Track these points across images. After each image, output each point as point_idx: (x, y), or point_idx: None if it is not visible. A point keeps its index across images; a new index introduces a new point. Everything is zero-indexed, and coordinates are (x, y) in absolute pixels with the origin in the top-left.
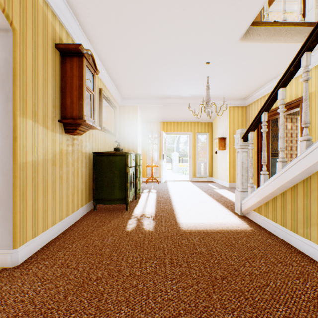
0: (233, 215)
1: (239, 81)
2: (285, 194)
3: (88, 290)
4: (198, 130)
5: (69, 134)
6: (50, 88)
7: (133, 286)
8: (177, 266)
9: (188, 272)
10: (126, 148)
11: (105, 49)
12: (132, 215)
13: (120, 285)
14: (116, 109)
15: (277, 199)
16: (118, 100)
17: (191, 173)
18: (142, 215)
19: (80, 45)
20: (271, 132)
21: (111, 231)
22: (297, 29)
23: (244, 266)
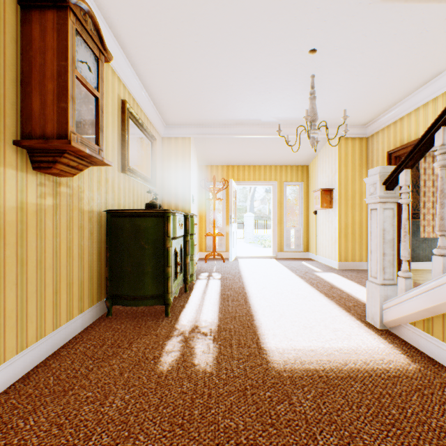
0: (367, 329)
1: (362, 90)
2: None
3: None
4: (287, 179)
5: (45, 173)
6: None
7: None
8: None
9: None
10: (173, 206)
11: (127, 21)
12: (175, 328)
13: None
14: (155, 141)
15: None
16: (158, 127)
17: (276, 245)
18: (193, 330)
19: None
20: None
21: (125, 373)
22: None
23: None
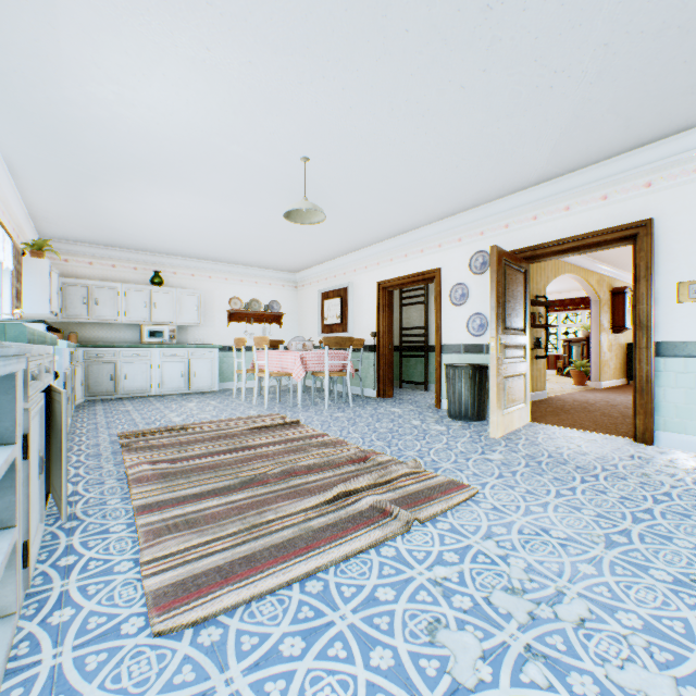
0: None
1: None
2: None
3: None
4: None
5: (613, 334)
6: (607, 314)
7: None
8: None
9: None
10: None
11: None
12: None
13: None
14: None
15: None
16: None
17: None
18: None
19: (623, 290)
20: None
21: None
22: None
23: None
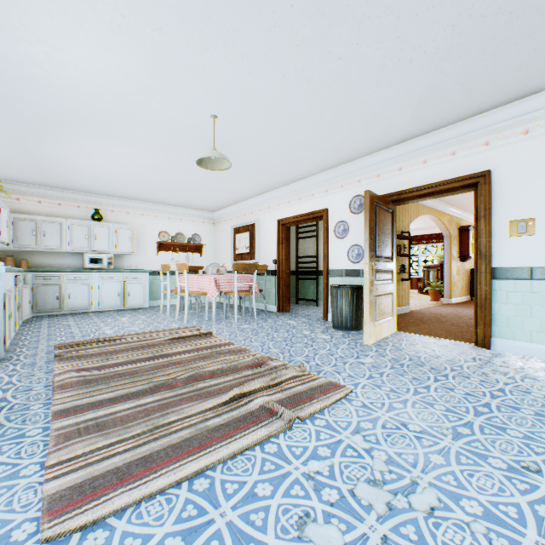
0: None
1: None
2: None
3: None
4: None
5: (460, 262)
6: (455, 246)
7: None
8: None
9: None
10: None
11: None
12: None
13: None
14: None
15: None
16: None
17: None
18: None
19: (468, 228)
20: None
21: None
22: None
23: None
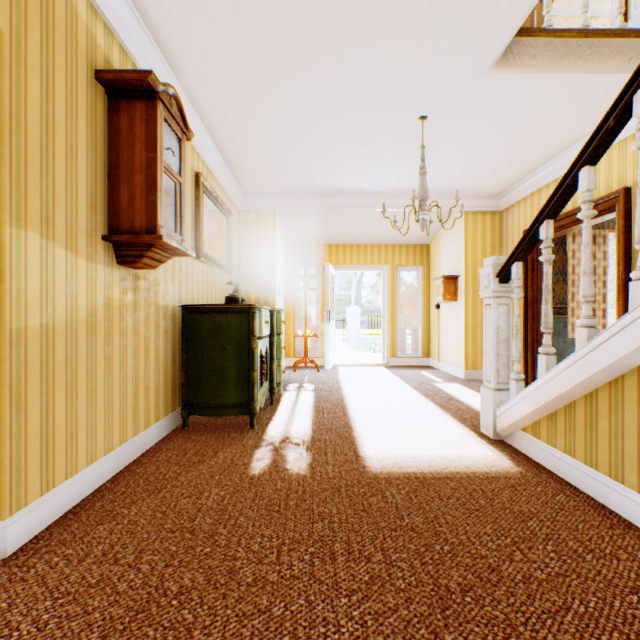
0: (478, 439)
1: (488, 157)
2: (596, 397)
3: (158, 622)
4: (401, 262)
5: (127, 267)
6: (83, 165)
7: (262, 610)
8: (360, 559)
9: (386, 575)
10: (253, 298)
11: (206, 88)
12: (263, 439)
13: (232, 609)
14: (231, 216)
15: (576, 407)
16: (235, 198)
17: (386, 349)
18: (284, 440)
19: (149, 74)
20: (551, 266)
21: (216, 475)
22: (615, 44)
23: (511, 559)
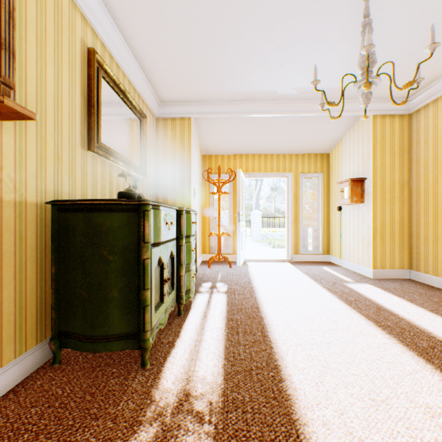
0: None
1: (422, 38)
2: None
3: None
4: (303, 169)
5: None
6: None
7: None
8: None
9: None
10: (170, 201)
11: None
12: (150, 400)
13: None
14: (145, 119)
15: None
16: (150, 103)
17: (291, 246)
18: (181, 405)
19: None
20: None
21: None
22: None
23: None
